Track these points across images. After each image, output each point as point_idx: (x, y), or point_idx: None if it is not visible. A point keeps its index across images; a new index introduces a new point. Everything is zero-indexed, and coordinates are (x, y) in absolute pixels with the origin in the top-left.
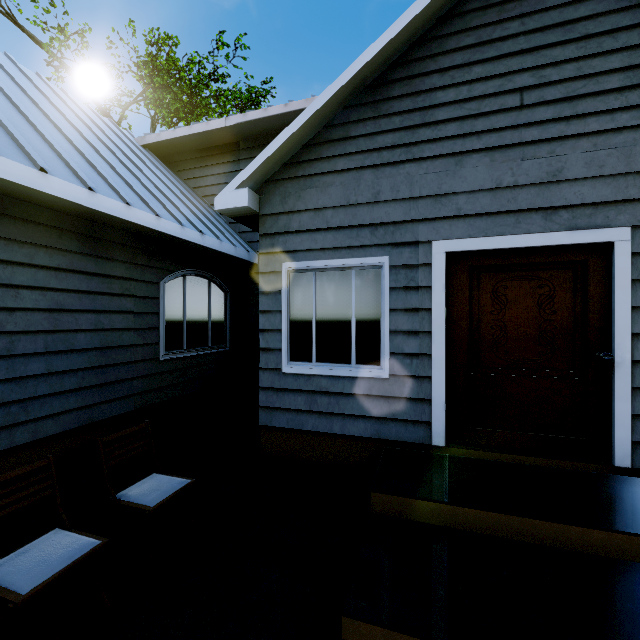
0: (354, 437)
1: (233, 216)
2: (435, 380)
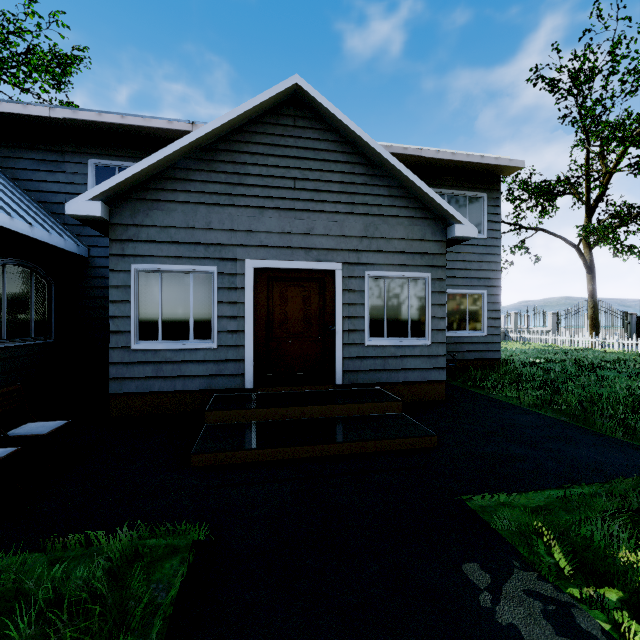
0: (192, 391)
1: (82, 220)
2: (247, 347)
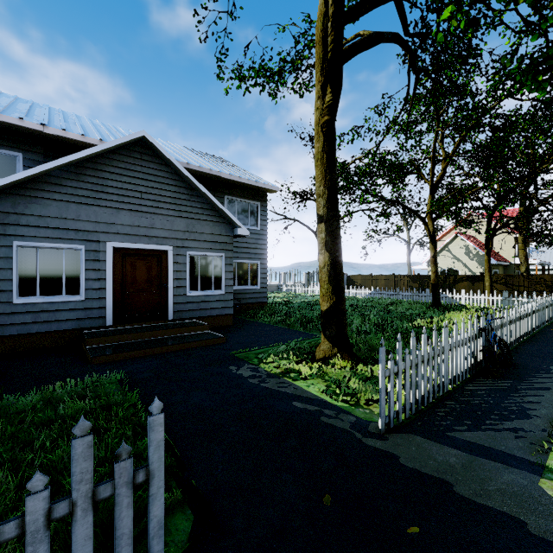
0: (65, 330)
1: None
2: (108, 299)
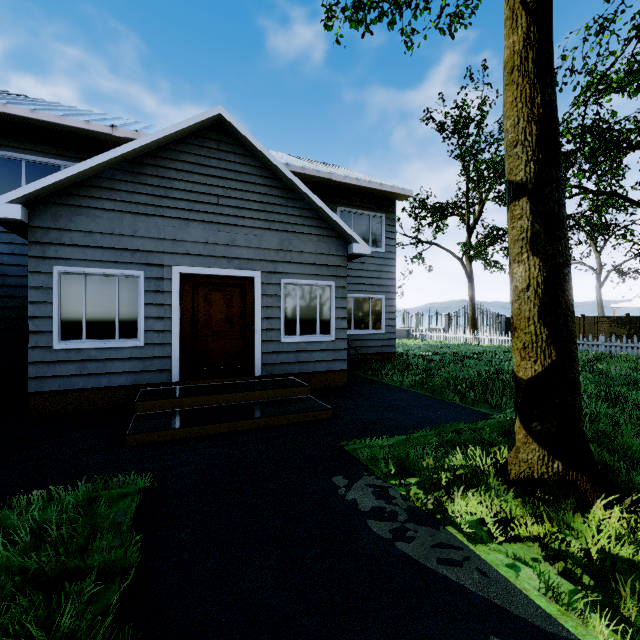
0: (118, 387)
1: None
2: (173, 345)
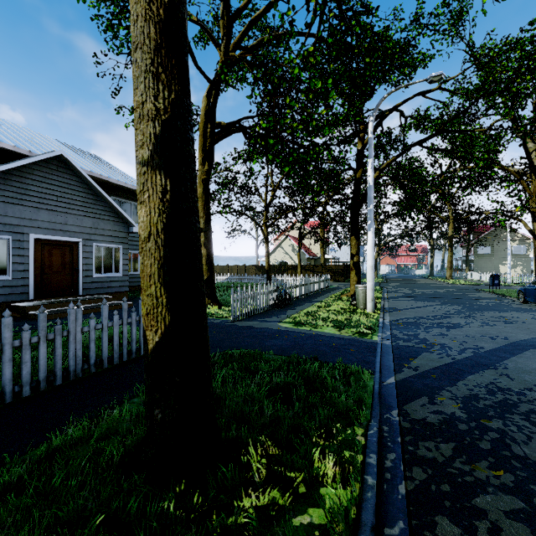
0: None
1: None
2: (31, 278)
